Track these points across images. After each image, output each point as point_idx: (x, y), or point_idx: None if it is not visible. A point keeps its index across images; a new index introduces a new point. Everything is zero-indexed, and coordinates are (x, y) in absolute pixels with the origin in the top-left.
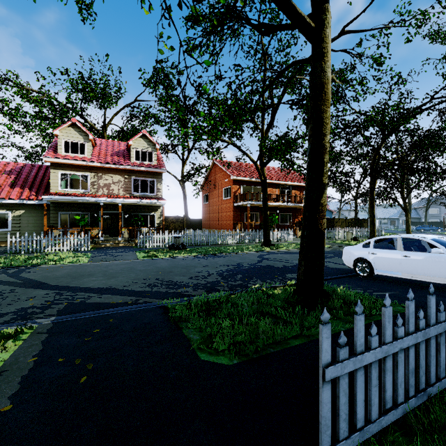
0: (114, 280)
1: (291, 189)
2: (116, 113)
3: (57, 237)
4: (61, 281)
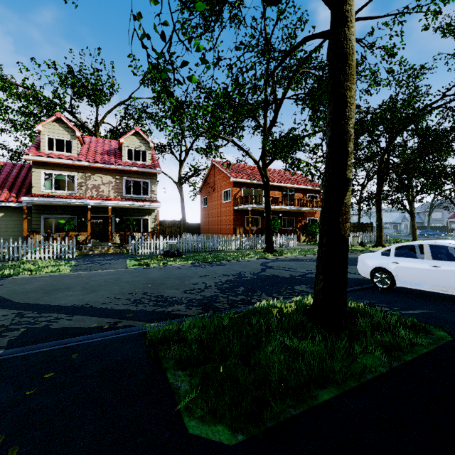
0: (93, 295)
1: (294, 192)
2: (109, 111)
3: (37, 243)
4: (29, 297)
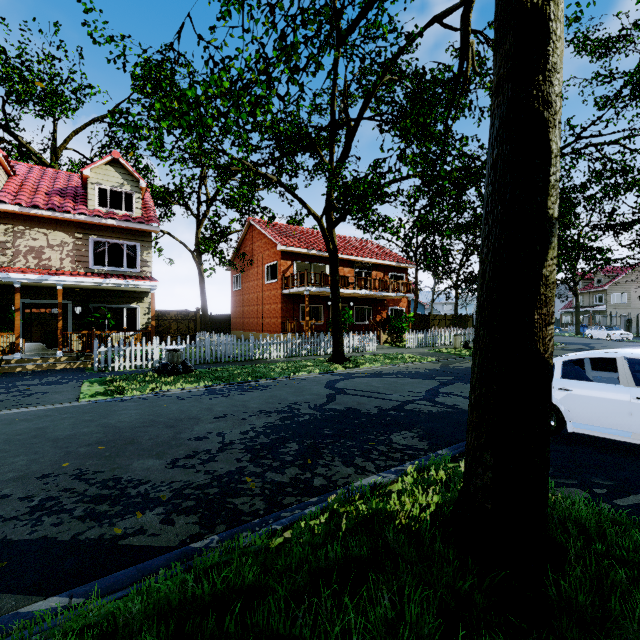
0: None
1: (371, 269)
2: (77, 130)
3: None
4: None
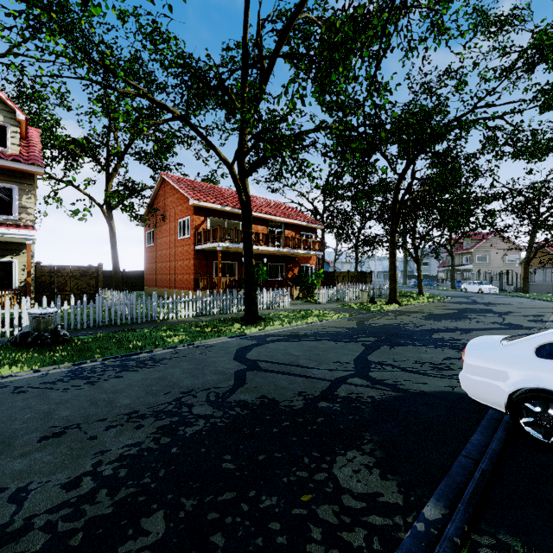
0: None
1: (284, 228)
2: None
3: None
4: None
